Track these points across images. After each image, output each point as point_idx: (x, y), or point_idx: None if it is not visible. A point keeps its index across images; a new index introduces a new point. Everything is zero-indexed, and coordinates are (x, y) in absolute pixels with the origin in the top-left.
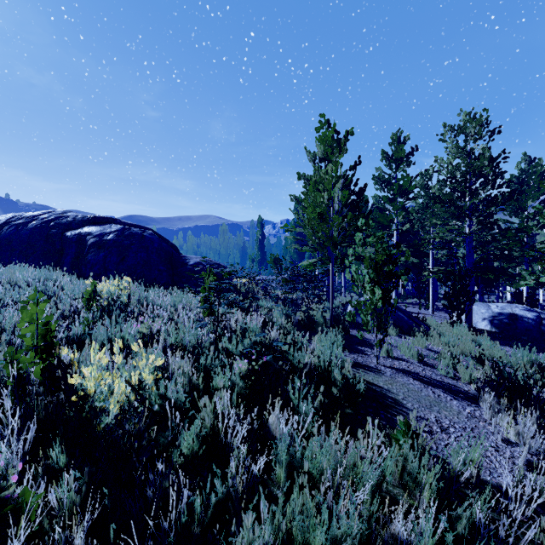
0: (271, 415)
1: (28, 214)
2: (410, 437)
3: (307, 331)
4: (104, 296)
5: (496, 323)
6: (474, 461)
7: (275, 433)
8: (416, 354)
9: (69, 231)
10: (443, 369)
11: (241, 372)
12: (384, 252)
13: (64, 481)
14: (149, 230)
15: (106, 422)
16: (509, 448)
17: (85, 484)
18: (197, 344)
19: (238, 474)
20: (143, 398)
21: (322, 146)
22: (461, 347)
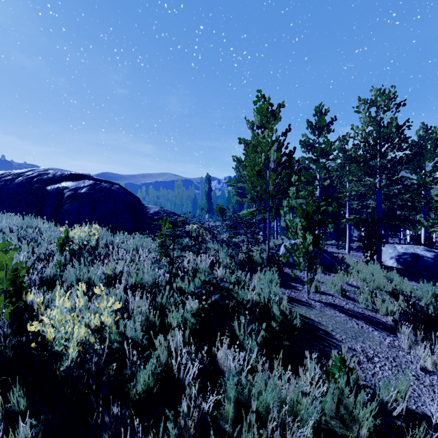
0: (219, 350)
1: (15, 171)
2: (344, 372)
3: (248, 270)
4: (76, 241)
5: (402, 261)
6: (401, 392)
7: (223, 367)
8: (340, 289)
9: (49, 185)
10: (363, 302)
11: (192, 310)
12: (314, 204)
13: (20, 429)
14: (116, 185)
15: (66, 365)
16: (428, 376)
17: (41, 431)
18: (154, 283)
19: (189, 409)
20: (102, 340)
21: (259, 116)
22: (376, 282)
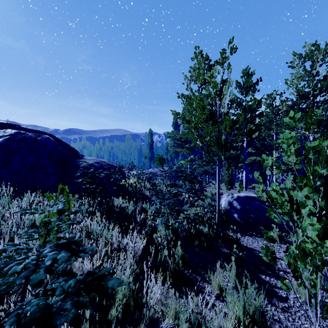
0: None
1: None
2: None
3: (196, 249)
4: None
5: None
6: None
7: None
8: None
9: None
10: None
11: None
12: None
13: None
14: (48, 135)
15: None
16: None
17: None
18: None
19: None
20: None
21: (196, 71)
22: None
